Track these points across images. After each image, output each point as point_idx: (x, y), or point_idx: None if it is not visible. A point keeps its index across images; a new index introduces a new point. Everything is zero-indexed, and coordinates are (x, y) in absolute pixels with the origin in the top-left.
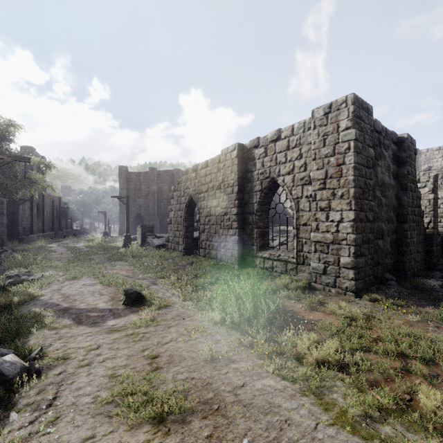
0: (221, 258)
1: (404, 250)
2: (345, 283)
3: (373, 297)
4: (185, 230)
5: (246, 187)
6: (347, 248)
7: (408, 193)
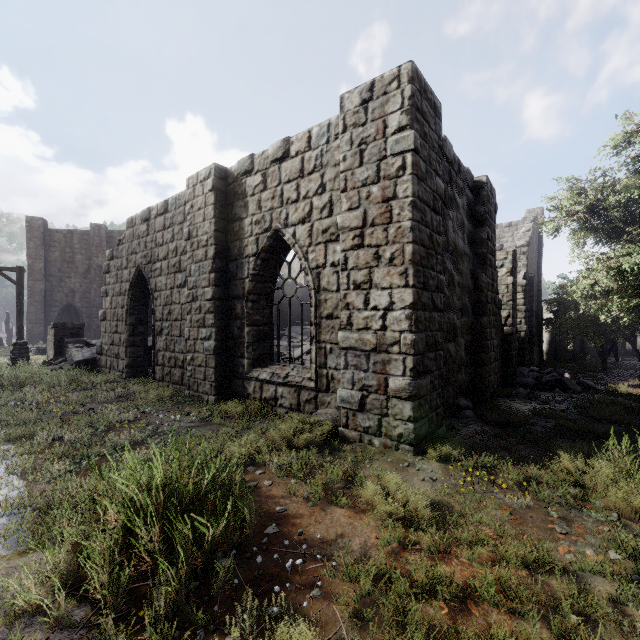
0: (187, 383)
1: (483, 358)
2: (398, 427)
3: (445, 453)
4: (129, 332)
5: (232, 248)
6: (400, 359)
7: (487, 269)
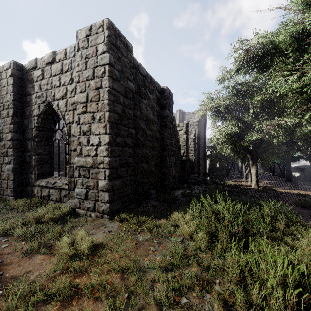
0: None
1: (165, 170)
2: (102, 206)
3: (124, 217)
4: None
5: (25, 111)
6: (103, 171)
7: (167, 129)
